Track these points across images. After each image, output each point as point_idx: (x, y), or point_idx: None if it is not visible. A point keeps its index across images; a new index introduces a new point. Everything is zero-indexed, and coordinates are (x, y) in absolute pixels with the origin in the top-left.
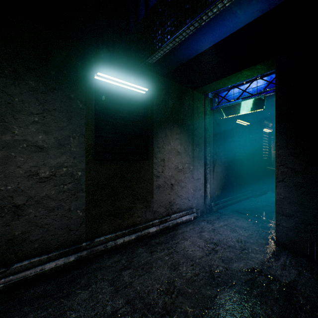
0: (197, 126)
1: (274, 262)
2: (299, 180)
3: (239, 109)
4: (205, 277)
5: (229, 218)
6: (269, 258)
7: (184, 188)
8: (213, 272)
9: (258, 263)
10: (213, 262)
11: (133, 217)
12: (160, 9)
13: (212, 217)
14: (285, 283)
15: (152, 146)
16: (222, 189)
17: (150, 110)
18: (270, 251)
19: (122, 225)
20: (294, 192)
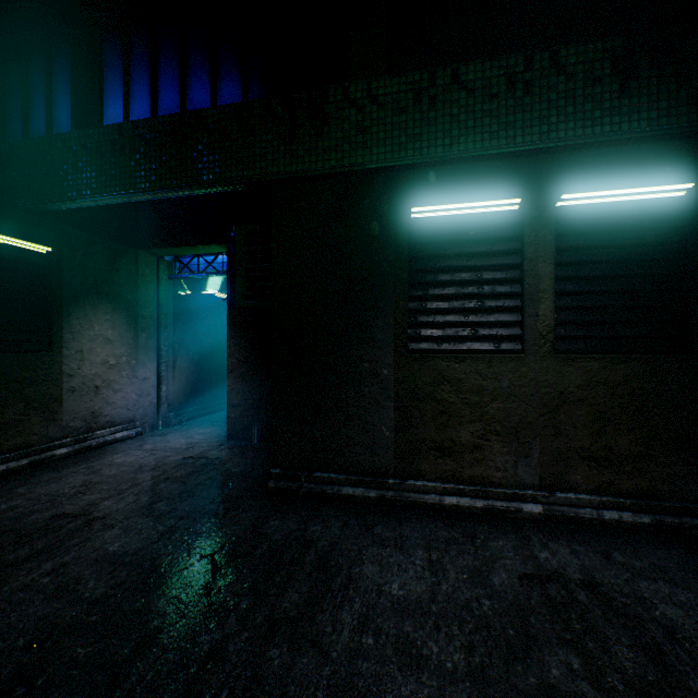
0: (145, 302)
1: (215, 449)
2: (244, 370)
3: (205, 285)
4: (132, 470)
5: (193, 428)
6: (212, 448)
7: (121, 392)
8: (143, 466)
9: (198, 453)
10: (147, 461)
11: (25, 436)
12: (76, 147)
13: (168, 431)
14: (212, 458)
15: (61, 332)
16: (191, 393)
17: (57, 279)
18: (218, 444)
19: (4, 447)
20: (240, 382)
